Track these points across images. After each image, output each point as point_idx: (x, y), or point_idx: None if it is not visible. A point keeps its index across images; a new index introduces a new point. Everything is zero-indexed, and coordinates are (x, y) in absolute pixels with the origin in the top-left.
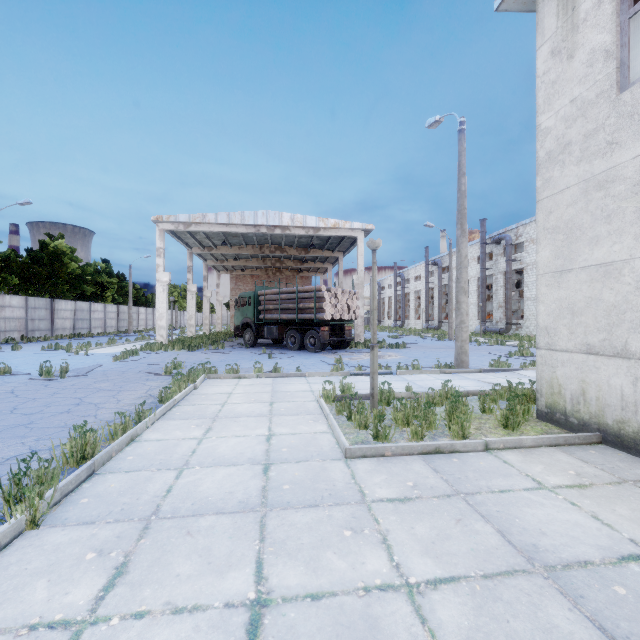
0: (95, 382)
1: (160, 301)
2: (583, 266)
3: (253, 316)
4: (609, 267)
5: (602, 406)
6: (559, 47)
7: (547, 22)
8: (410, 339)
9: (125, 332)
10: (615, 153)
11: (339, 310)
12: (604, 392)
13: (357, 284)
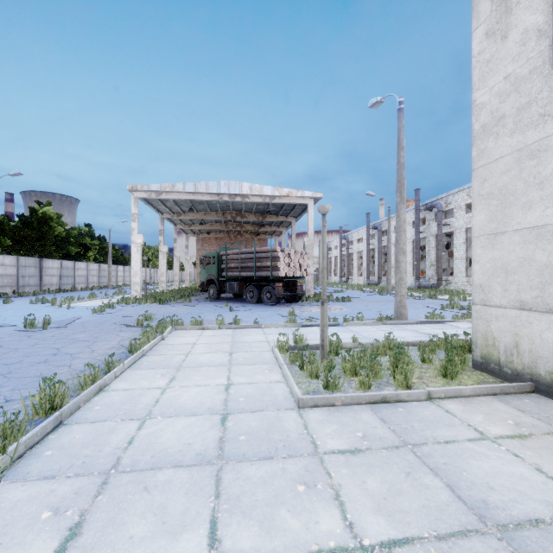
0: (73, 333)
1: (135, 260)
2: (516, 229)
3: (216, 273)
4: (542, 230)
5: (535, 358)
6: (493, 29)
7: (482, 6)
8: (354, 293)
9: (105, 287)
10: (547, 124)
11: (292, 268)
12: (537, 345)
13: (308, 245)
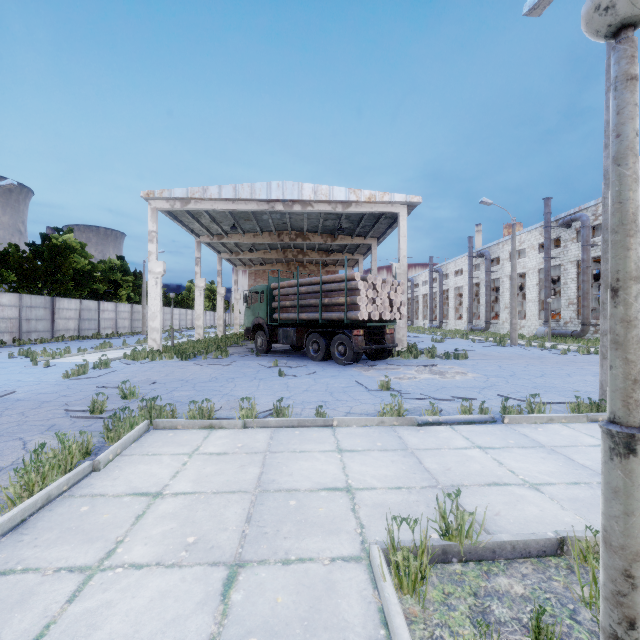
0: None
1: (152, 297)
2: None
3: (266, 315)
4: None
5: None
6: None
7: None
8: (460, 344)
9: (139, 333)
10: None
11: (378, 307)
12: None
13: (398, 274)
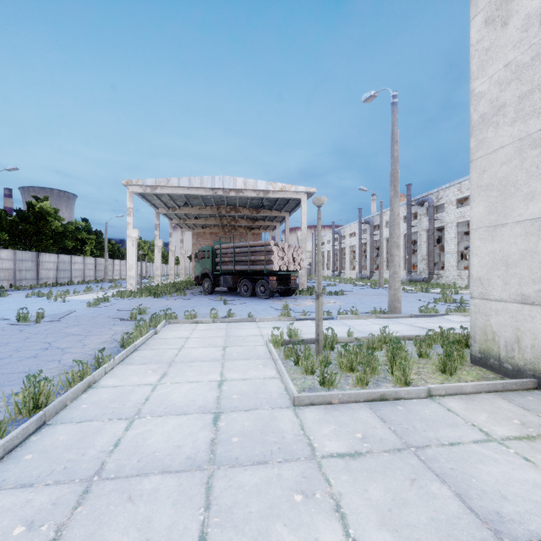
0: (66, 327)
1: (130, 254)
2: (518, 220)
3: (211, 267)
4: None
5: (538, 353)
6: (493, 16)
7: None
8: (346, 287)
9: (102, 281)
10: None
11: (286, 262)
12: (540, 340)
13: (301, 239)
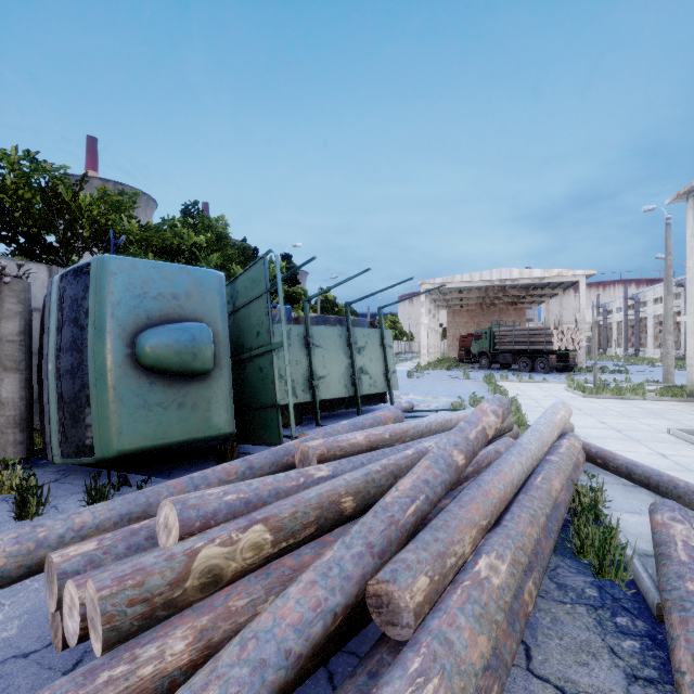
0: (437, 380)
1: (423, 337)
2: None
3: (488, 347)
4: None
5: None
6: (693, 234)
7: (689, 220)
8: (639, 368)
9: None
10: None
11: (564, 343)
12: None
13: (579, 320)
